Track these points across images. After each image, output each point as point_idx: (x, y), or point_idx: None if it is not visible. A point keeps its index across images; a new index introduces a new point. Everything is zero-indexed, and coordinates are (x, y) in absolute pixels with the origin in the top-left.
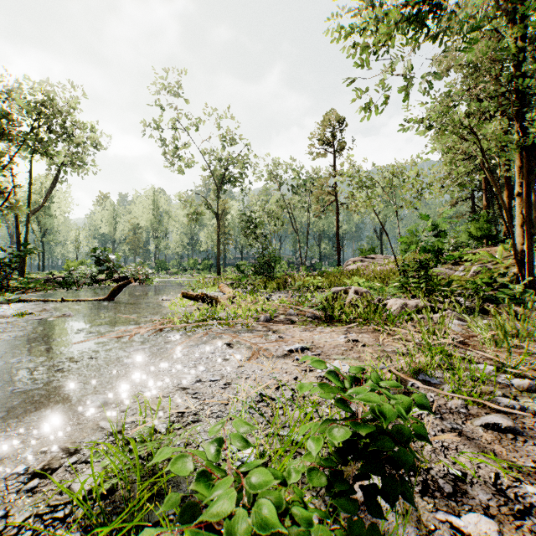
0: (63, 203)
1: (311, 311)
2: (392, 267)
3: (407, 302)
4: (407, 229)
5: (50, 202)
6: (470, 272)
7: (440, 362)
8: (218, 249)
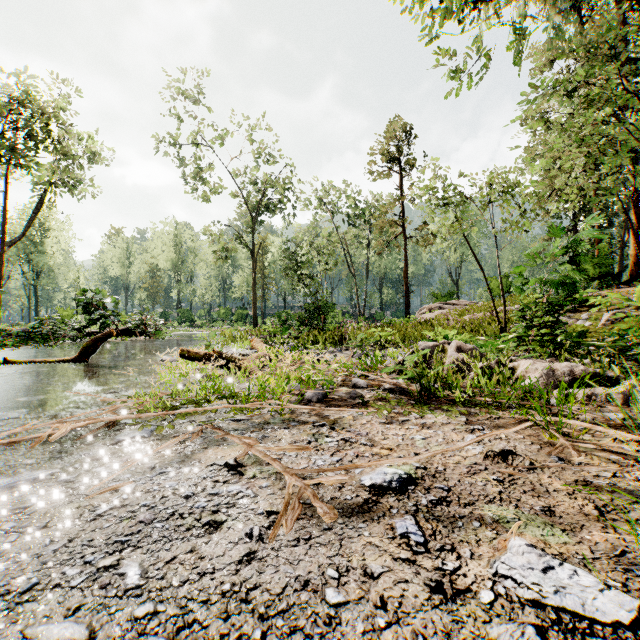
0: (62, 239)
1: (391, 382)
2: (484, 315)
3: (552, 366)
4: (528, 254)
5: (45, 236)
6: (601, 321)
7: None
8: (254, 295)
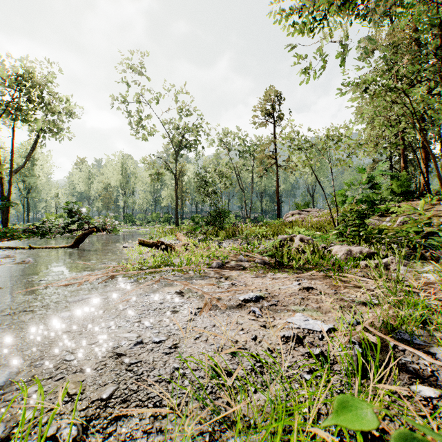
0: (45, 166)
1: (260, 258)
2: (326, 218)
3: (351, 249)
4: (345, 183)
5: (34, 164)
6: (396, 222)
7: (412, 314)
8: (176, 204)
